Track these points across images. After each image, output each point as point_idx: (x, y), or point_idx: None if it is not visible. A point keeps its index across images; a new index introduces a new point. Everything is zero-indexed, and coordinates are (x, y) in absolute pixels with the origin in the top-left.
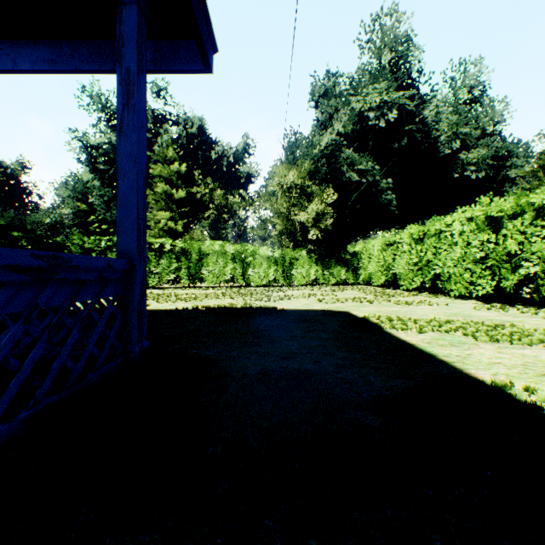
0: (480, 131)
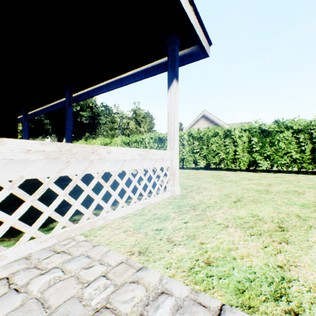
0: (88, 104)
